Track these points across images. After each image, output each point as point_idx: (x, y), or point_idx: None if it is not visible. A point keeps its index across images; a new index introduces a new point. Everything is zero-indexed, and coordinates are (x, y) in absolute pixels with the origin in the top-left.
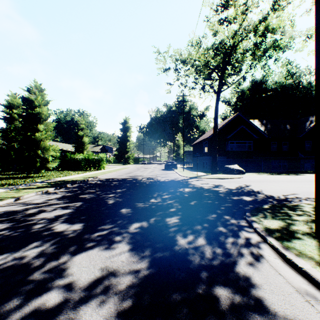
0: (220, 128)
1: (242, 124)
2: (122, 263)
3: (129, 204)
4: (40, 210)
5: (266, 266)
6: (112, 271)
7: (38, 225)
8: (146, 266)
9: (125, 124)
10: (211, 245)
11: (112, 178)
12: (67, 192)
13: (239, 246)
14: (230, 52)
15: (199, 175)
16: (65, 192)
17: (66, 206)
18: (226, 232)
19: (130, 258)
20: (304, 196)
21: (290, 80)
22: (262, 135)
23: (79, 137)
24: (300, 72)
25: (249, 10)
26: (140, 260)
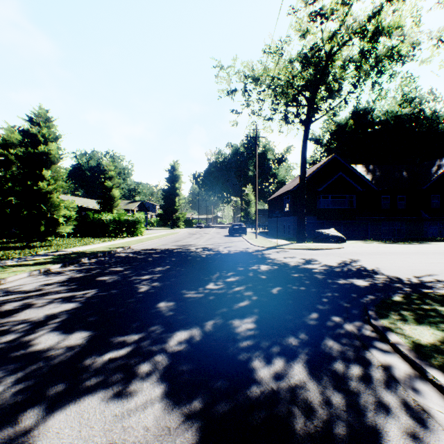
0: (309, 176)
1: (341, 171)
2: (146, 433)
3: (172, 292)
4: (25, 304)
5: None
6: None
7: (8, 336)
8: (195, 443)
9: (173, 172)
10: (320, 382)
11: (152, 249)
12: (78, 272)
13: (374, 386)
14: (325, 63)
15: (279, 244)
16: (75, 272)
17: (70, 296)
18: (343, 351)
19: (162, 420)
20: None
21: (407, 109)
22: (369, 187)
23: (106, 190)
24: (422, 97)
25: None
26: (183, 424)
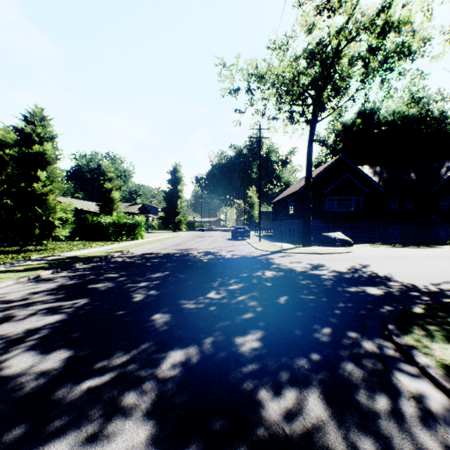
0: (314, 177)
1: (347, 172)
2: None
3: (169, 302)
4: (5, 316)
5: None
6: None
7: None
8: None
9: (175, 174)
10: (341, 421)
11: (151, 253)
12: (70, 278)
13: (408, 427)
14: (331, 60)
15: (284, 247)
16: (67, 278)
17: (56, 307)
18: (365, 377)
19: None
20: None
21: (414, 109)
22: (376, 189)
23: (105, 192)
24: (429, 97)
25: None
26: None
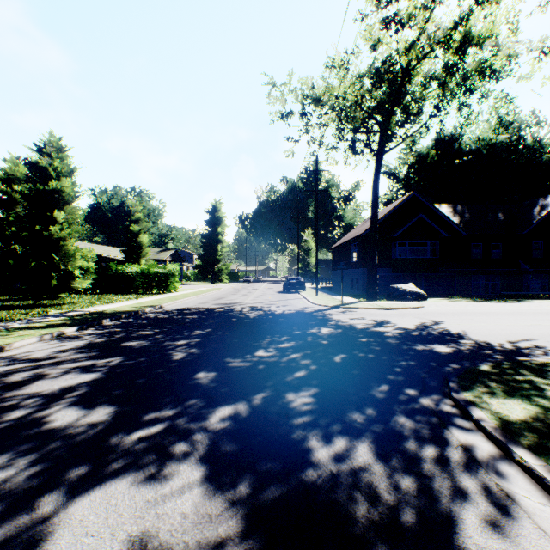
0: (382, 218)
1: (421, 212)
2: (183, 521)
3: (214, 361)
4: (36, 374)
5: (529, 530)
6: (154, 548)
7: (18, 412)
8: (240, 532)
9: (215, 213)
10: (387, 464)
11: (189, 308)
12: (99, 336)
13: (451, 469)
14: (401, 80)
15: (345, 302)
16: (95, 336)
17: (90, 365)
18: (416, 429)
19: (202, 506)
20: (549, 343)
21: (503, 135)
22: (456, 232)
23: (132, 235)
24: (521, 121)
25: (438, 1)
26: (227, 511)
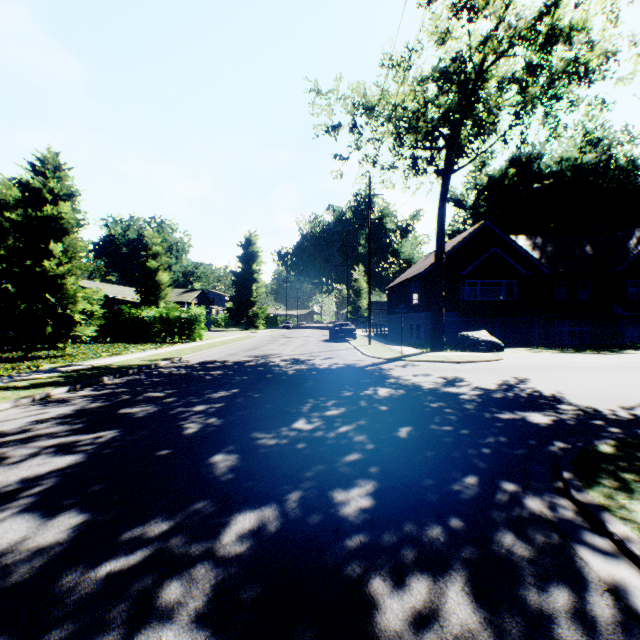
0: (448, 252)
1: (495, 245)
2: None
3: (237, 436)
4: None
5: None
6: None
7: None
8: None
9: (249, 247)
10: (500, 631)
11: (214, 361)
12: (94, 399)
13: None
14: (473, 84)
15: (405, 353)
16: (89, 399)
17: (70, 443)
18: (532, 557)
19: None
20: None
21: (590, 155)
22: (536, 268)
23: (149, 273)
24: (612, 138)
25: None
26: None
